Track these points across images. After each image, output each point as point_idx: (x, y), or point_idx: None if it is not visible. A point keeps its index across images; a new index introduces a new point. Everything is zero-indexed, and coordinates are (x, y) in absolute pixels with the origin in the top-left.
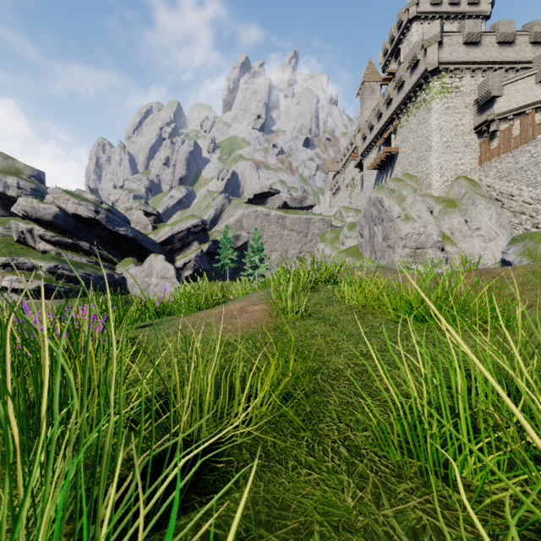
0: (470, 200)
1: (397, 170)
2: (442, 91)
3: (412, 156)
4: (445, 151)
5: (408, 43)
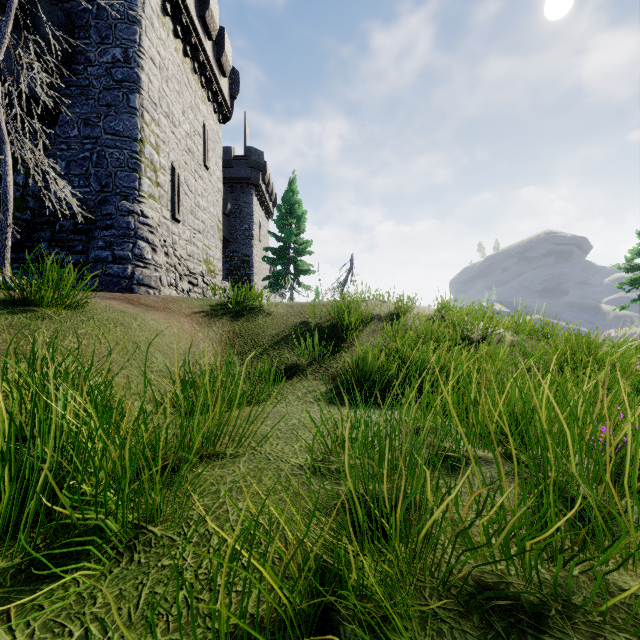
0: None
1: None
2: None
3: None
4: None
5: None
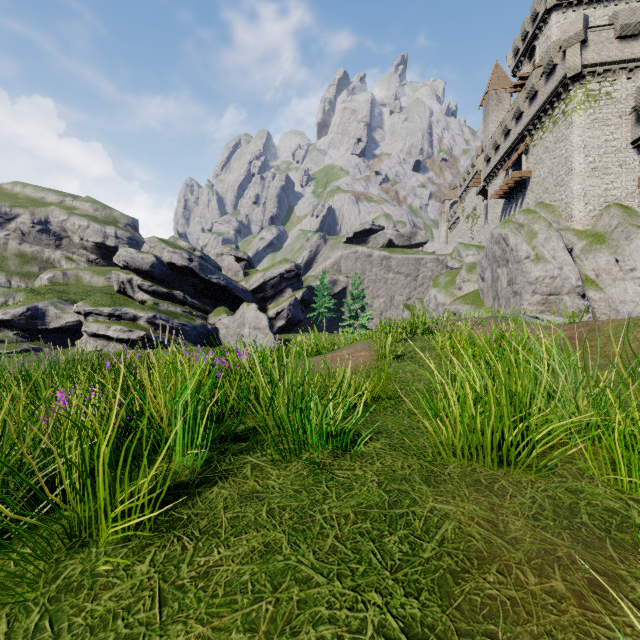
0: (623, 234)
1: (529, 198)
2: (587, 100)
3: (548, 181)
4: (591, 174)
5: (546, 39)
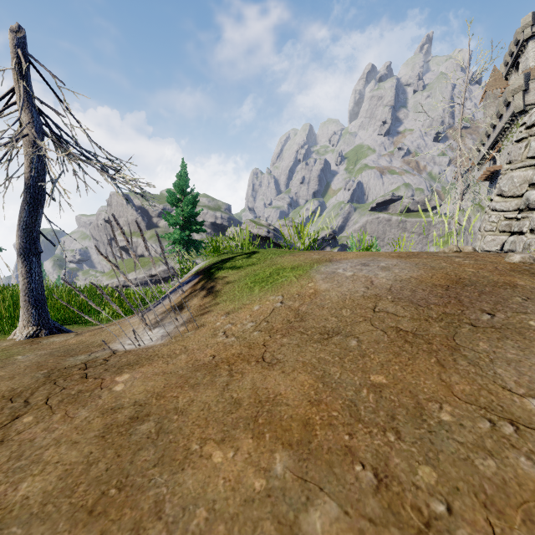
0: None
1: None
2: None
3: None
4: None
5: (525, 59)
